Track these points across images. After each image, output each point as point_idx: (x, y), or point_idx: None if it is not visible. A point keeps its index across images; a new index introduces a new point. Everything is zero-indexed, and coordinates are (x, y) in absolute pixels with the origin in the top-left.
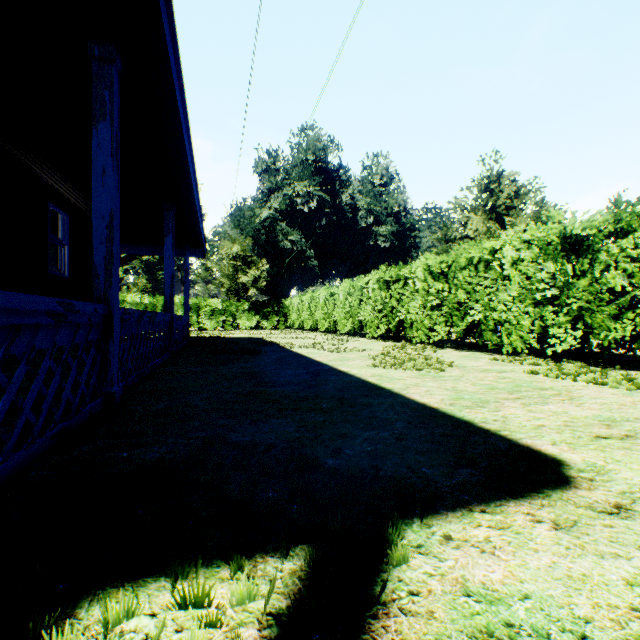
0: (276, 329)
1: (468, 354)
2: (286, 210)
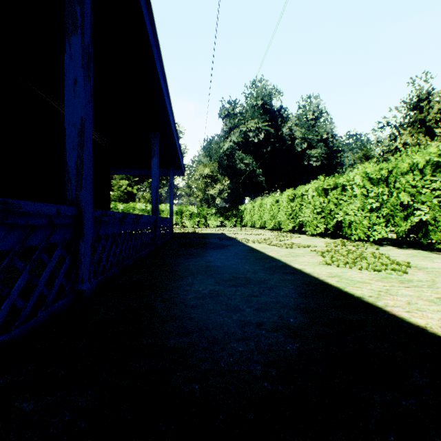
0: (234, 227)
1: (413, 253)
2: (241, 142)
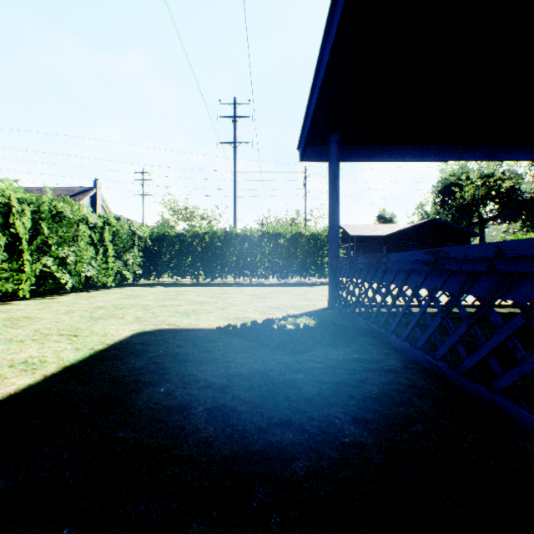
0: None
1: None
2: None
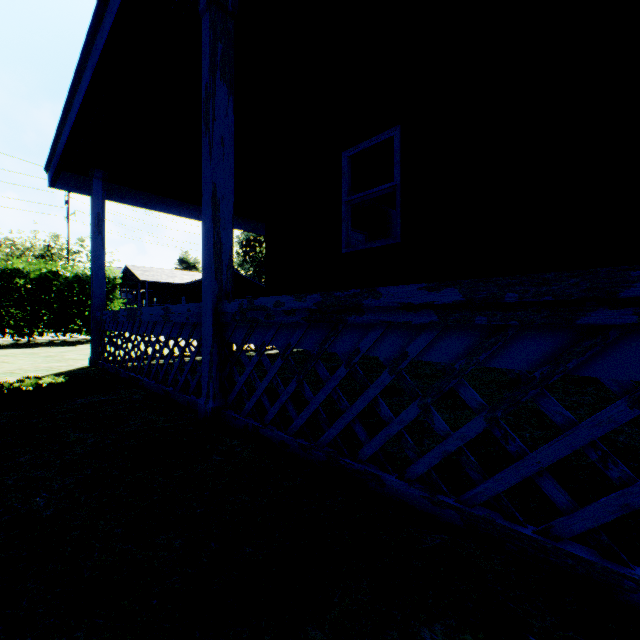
0: None
1: None
2: None
